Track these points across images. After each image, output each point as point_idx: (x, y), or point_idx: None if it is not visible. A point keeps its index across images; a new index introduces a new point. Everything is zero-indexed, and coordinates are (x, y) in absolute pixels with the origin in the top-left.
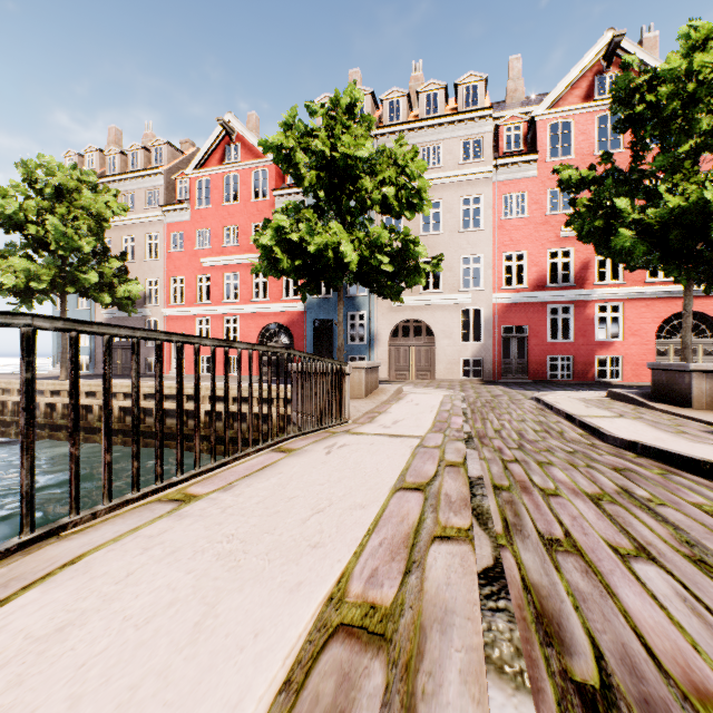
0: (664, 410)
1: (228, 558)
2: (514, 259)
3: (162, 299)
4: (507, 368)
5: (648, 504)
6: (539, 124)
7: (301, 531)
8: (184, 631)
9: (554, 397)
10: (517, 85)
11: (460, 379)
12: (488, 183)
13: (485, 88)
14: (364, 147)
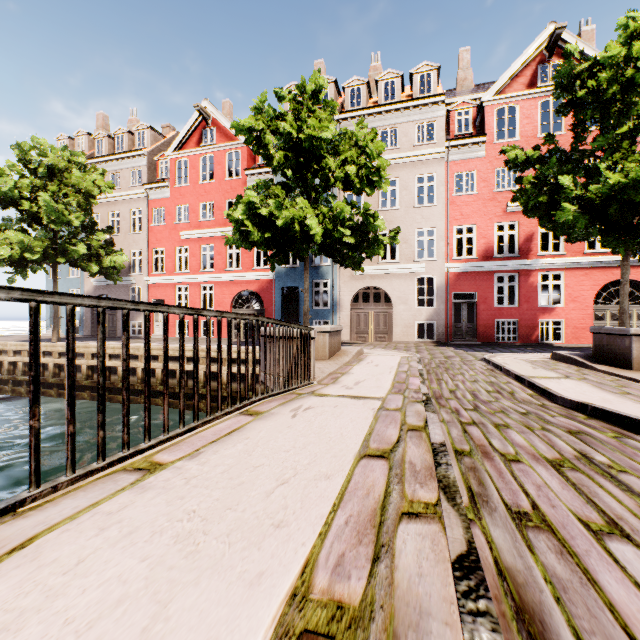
0: (606, 371)
1: (187, 541)
2: (464, 231)
3: (144, 268)
4: (458, 331)
5: (610, 471)
6: (487, 109)
7: (264, 507)
8: (129, 639)
9: (502, 358)
10: (466, 74)
11: (415, 341)
12: (440, 163)
13: (437, 77)
14: (328, 129)
